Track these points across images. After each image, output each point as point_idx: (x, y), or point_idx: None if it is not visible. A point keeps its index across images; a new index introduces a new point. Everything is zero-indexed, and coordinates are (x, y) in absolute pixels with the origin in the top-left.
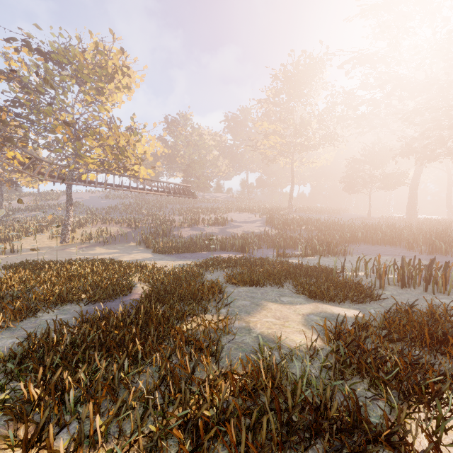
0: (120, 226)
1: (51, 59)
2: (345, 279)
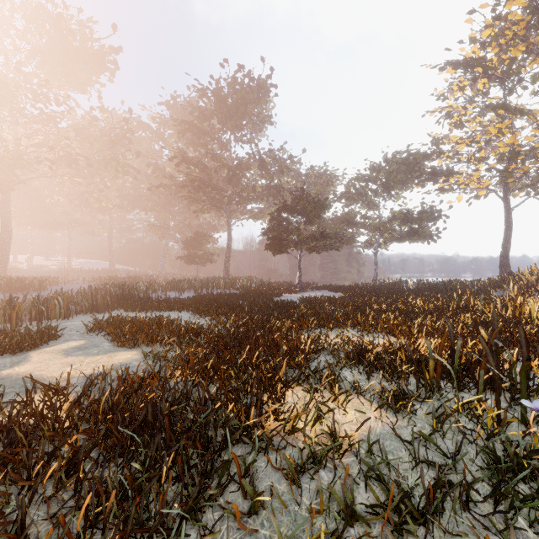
0: None
1: None
2: None
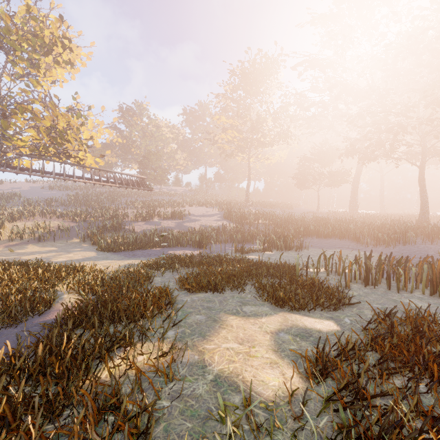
0: (63, 220)
1: None
2: (309, 278)
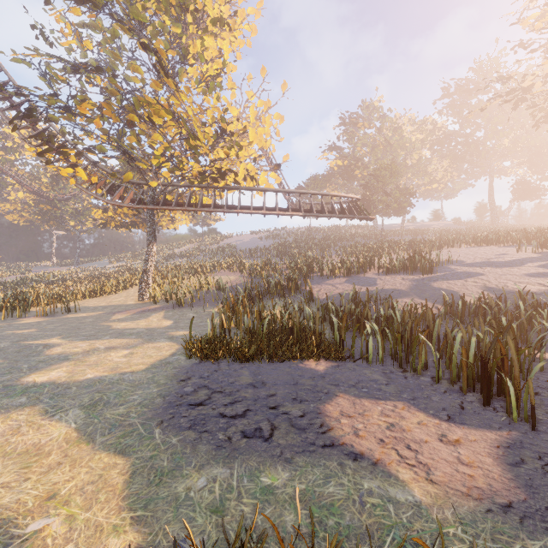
0: (241, 275)
1: (93, 2)
2: None
